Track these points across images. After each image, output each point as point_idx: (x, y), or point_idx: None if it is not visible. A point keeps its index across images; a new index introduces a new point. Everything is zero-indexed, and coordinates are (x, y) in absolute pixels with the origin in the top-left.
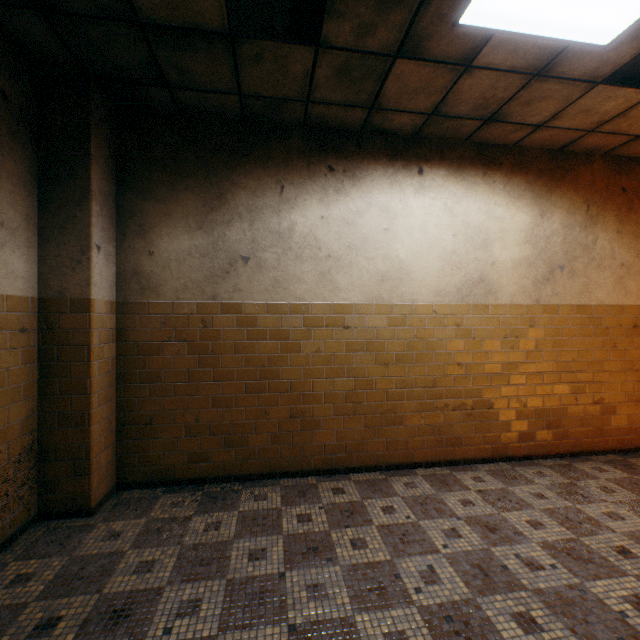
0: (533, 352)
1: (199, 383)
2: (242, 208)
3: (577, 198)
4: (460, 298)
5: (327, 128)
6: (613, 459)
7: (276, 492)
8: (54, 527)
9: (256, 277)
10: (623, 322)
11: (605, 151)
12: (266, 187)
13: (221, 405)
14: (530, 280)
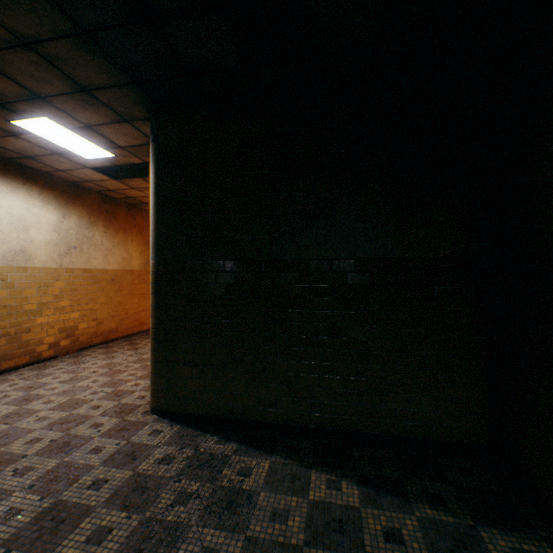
0: (59, 295)
1: None
2: None
3: (85, 211)
4: (6, 262)
5: None
6: (102, 346)
7: None
8: None
9: None
10: (108, 278)
11: (99, 190)
12: None
13: None
14: (57, 253)
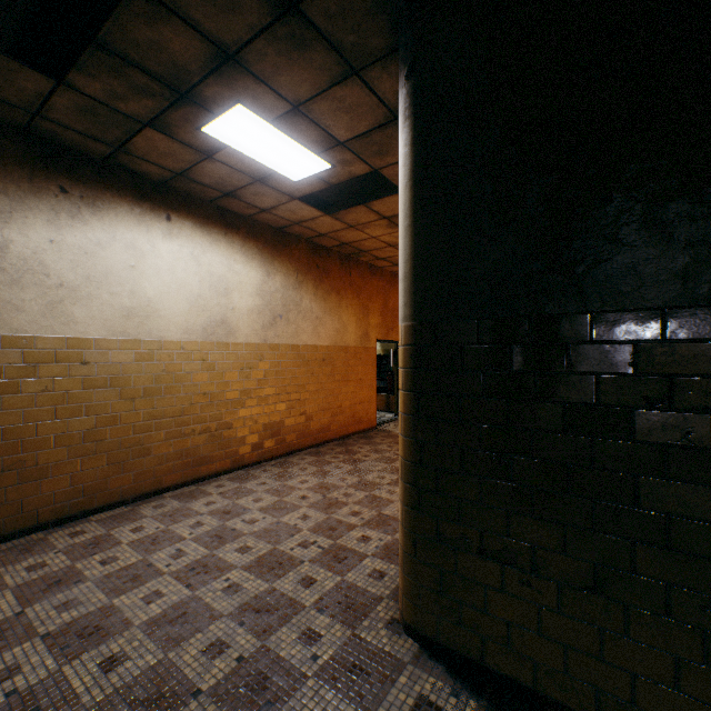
0: (263, 380)
1: None
2: None
3: (291, 267)
4: (206, 336)
5: (59, 144)
6: (312, 451)
7: None
8: None
9: None
10: (318, 357)
11: (308, 238)
12: None
13: None
14: (261, 324)
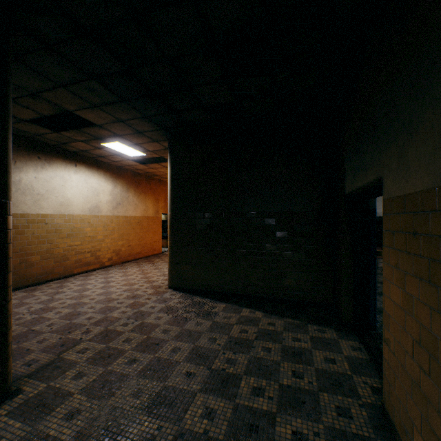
0: (113, 231)
1: None
2: None
3: (125, 182)
4: (90, 213)
5: (38, 140)
6: (134, 262)
7: (20, 293)
8: None
9: None
10: (136, 221)
11: (132, 170)
12: None
13: None
14: (112, 207)
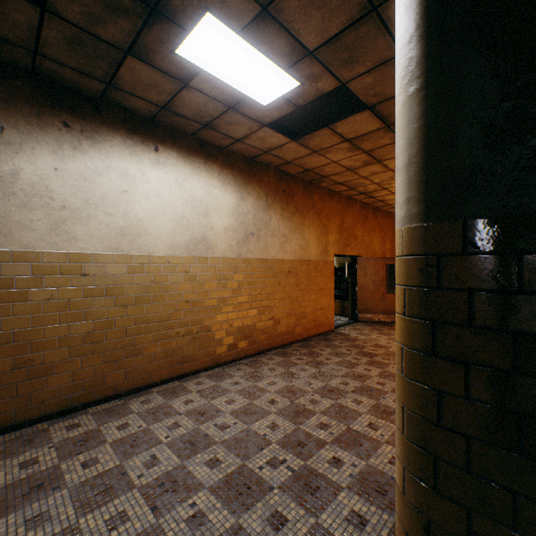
0: (237, 289)
1: None
2: None
3: (261, 191)
4: (188, 252)
5: (62, 85)
6: (279, 351)
7: None
8: None
9: None
10: (284, 269)
11: (275, 166)
12: None
13: None
14: (235, 241)
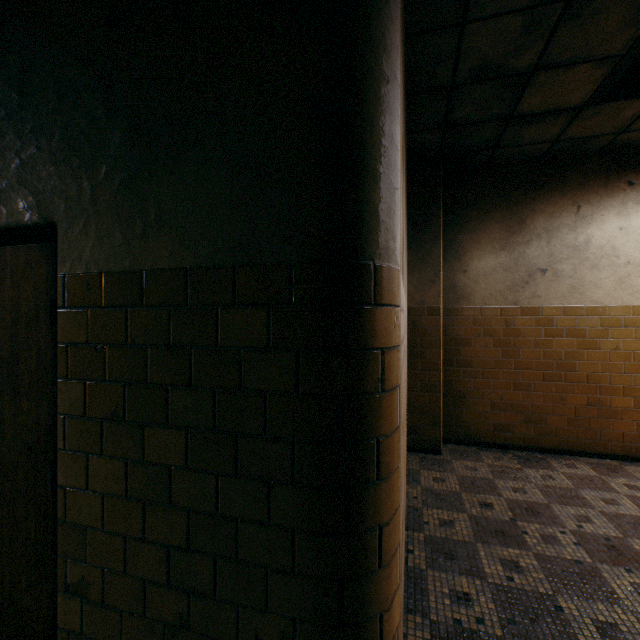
0: None
1: (502, 370)
2: (539, 229)
3: None
4: None
5: (625, 147)
6: None
7: (582, 465)
8: (422, 457)
9: (552, 285)
10: None
11: None
12: (562, 209)
13: (520, 389)
14: None
